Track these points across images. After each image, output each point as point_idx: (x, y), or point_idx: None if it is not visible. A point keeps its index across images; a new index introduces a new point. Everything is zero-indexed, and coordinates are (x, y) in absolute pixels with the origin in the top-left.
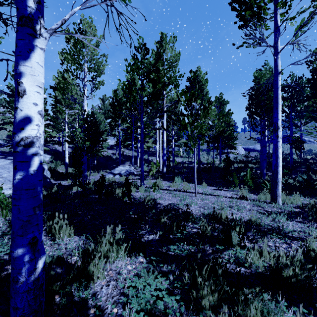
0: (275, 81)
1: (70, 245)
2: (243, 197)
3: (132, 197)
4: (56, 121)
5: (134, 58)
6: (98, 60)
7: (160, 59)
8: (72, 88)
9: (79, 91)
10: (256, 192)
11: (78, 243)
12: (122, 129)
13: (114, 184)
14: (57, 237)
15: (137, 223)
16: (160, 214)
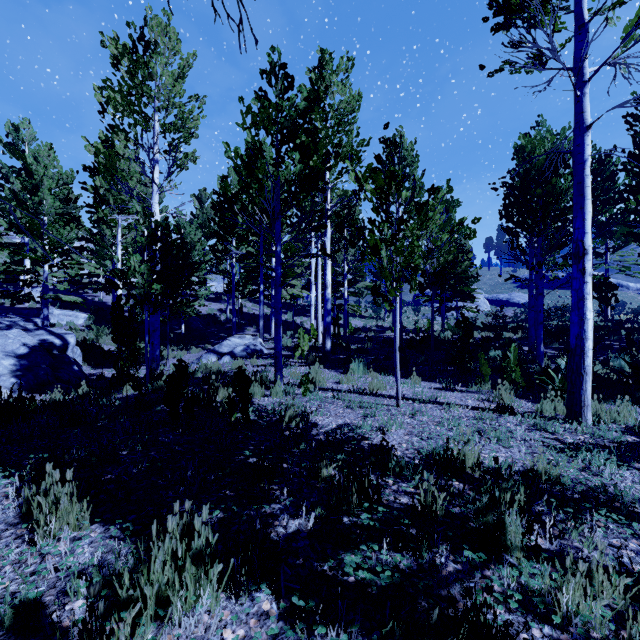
0: (578, 147)
1: (70, 561)
2: (506, 409)
3: (256, 410)
4: (100, 242)
5: (261, 98)
6: (183, 107)
7: (319, 107)
8: (131, 172)
9: (149, 180)
10: (529, 395)
11: (88, 561)
12: (239, 259)
13: (214, 379)
14: (41, 535)
15: (262, 482)
16: (317, 454)
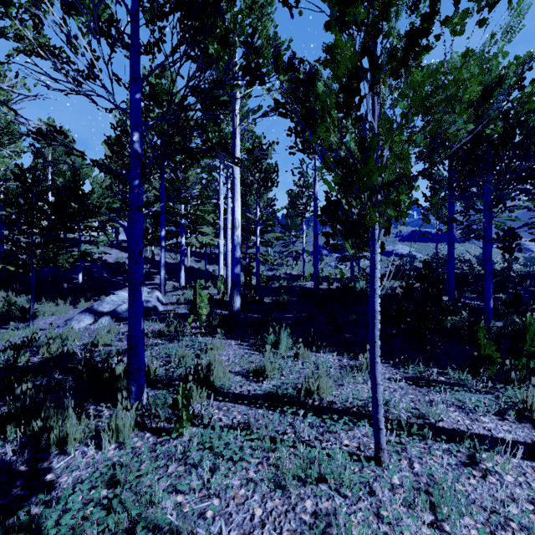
0: None
1: None
2: None
3: None
4: None
5: None
6: None
7: None
8: None
9: (53, 123)
10: None
11: None
12: (145, 204)
13: None
14: None
15: None
16: None
